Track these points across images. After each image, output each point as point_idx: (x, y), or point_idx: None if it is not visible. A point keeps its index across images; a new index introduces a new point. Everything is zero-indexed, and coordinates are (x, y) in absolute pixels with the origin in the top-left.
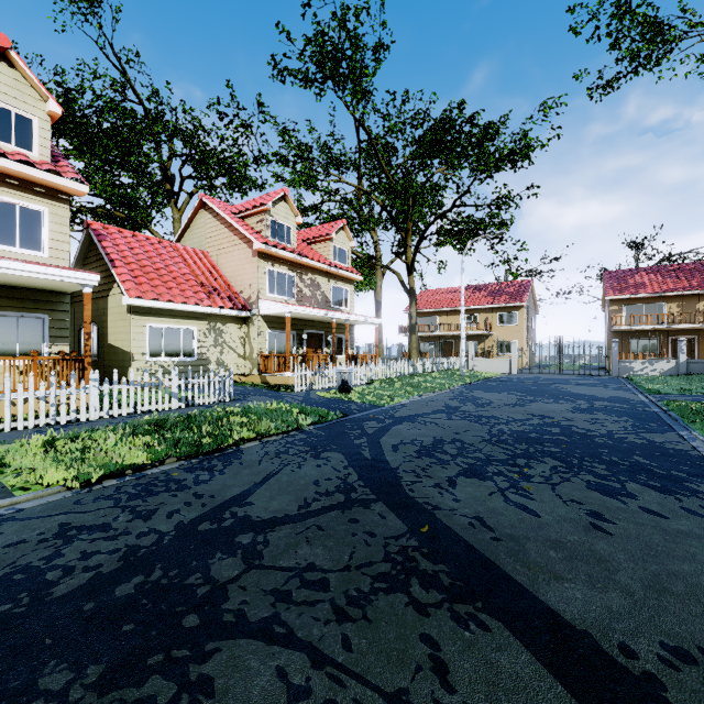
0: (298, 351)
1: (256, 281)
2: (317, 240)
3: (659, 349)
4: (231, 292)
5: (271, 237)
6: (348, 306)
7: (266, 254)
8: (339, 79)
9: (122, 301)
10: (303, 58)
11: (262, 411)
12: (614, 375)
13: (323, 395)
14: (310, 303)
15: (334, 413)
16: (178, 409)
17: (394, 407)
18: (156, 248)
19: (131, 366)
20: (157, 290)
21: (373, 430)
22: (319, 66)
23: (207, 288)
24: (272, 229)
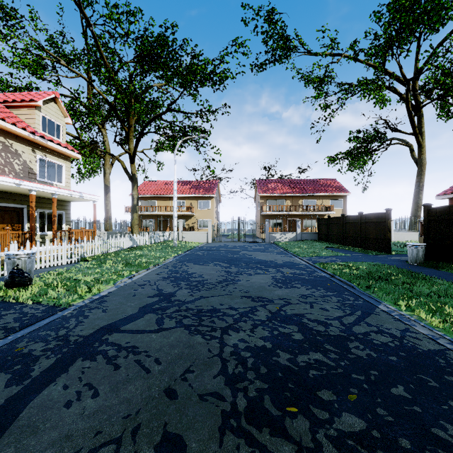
0: None
1: None
2: (18, 104)
3: (283, 225)
4: None
5: None
6: (62, 181)
7: None
8: None
9: None
10: None
11: None
12: (267, 242)
13: None
14: (2, 171)
15: None
16: None
17: (85, 307)
18: None
19: None
20: None
21: None
22: None
23: None
24: None
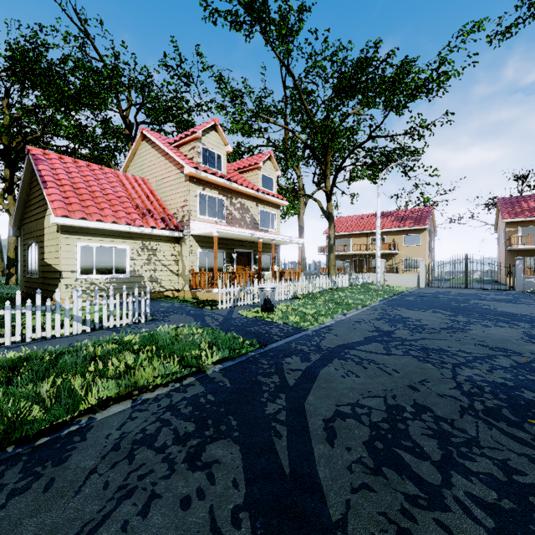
0: (228, 268)
1: (188, 203)
2: (246, 169)
3: None
4: (166, 214)
5: (202, 163)
6: (274, 228)
7: (197, 179)
8: (266, 22)
9: (50, 220)
10: (232, 0)
11: (167, 340)
12: (518, 290)
13: (246, 313)
14: (240, 224)
15: (252, 340)
16: (79, 335)
17: (319, 331)
18: (96, 173)
19: (60, 284)
20: (88, 210)
21: (295, 377)
22: (247, 7)
23: (141, 210)
24: (203, 156)
